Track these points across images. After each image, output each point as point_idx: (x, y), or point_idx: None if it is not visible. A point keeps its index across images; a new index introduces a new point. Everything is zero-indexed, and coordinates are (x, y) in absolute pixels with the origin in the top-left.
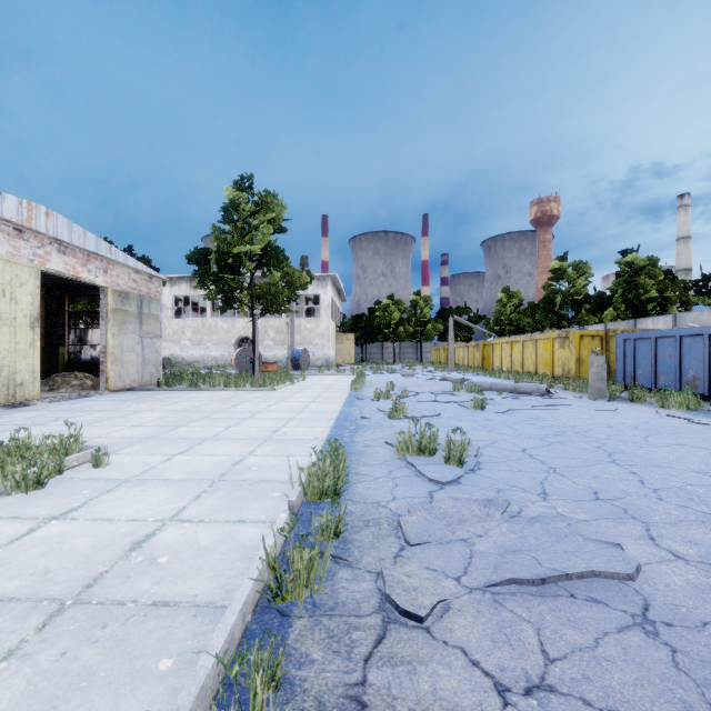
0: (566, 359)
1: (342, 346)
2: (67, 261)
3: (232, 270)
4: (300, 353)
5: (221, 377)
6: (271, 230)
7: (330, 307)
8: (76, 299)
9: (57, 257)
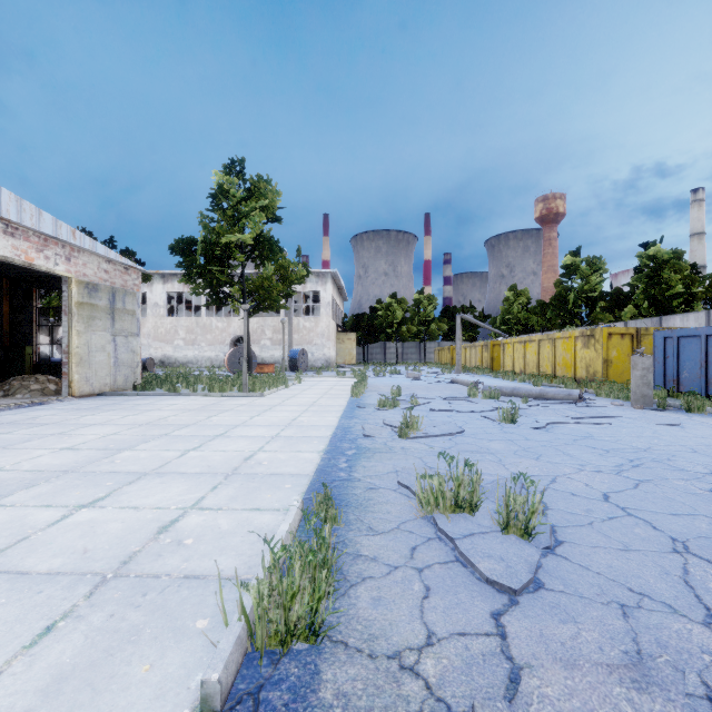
0: (590, 360)
1: (343, 346)
2: (16, 245)
3: (221, 262)
4: (298, 354)
5: (208, 379)
6: (264, 218)
7: (330, 305)
8: (51, 294)
9: (2, 239)
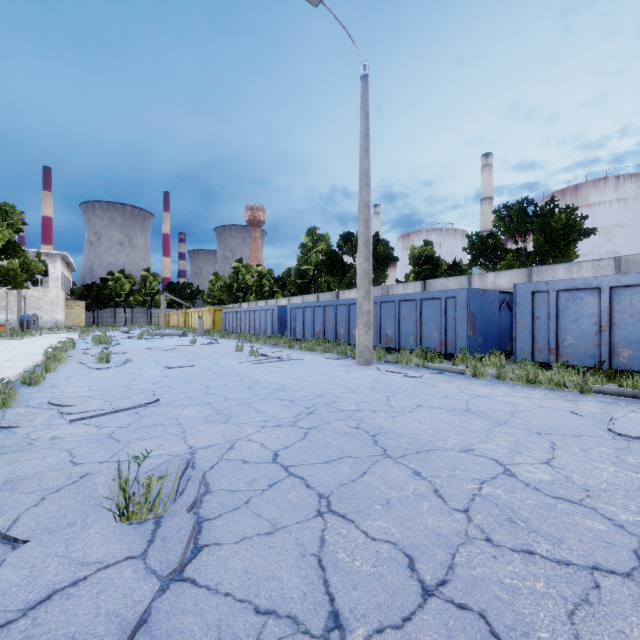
0: (210, 321)
1: (72, 311)
2: None
3: None
4: (30, 317)
5: None
6: (11, 232)
7: (60, 279)
8: None
9: None
